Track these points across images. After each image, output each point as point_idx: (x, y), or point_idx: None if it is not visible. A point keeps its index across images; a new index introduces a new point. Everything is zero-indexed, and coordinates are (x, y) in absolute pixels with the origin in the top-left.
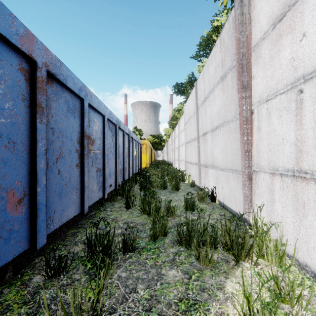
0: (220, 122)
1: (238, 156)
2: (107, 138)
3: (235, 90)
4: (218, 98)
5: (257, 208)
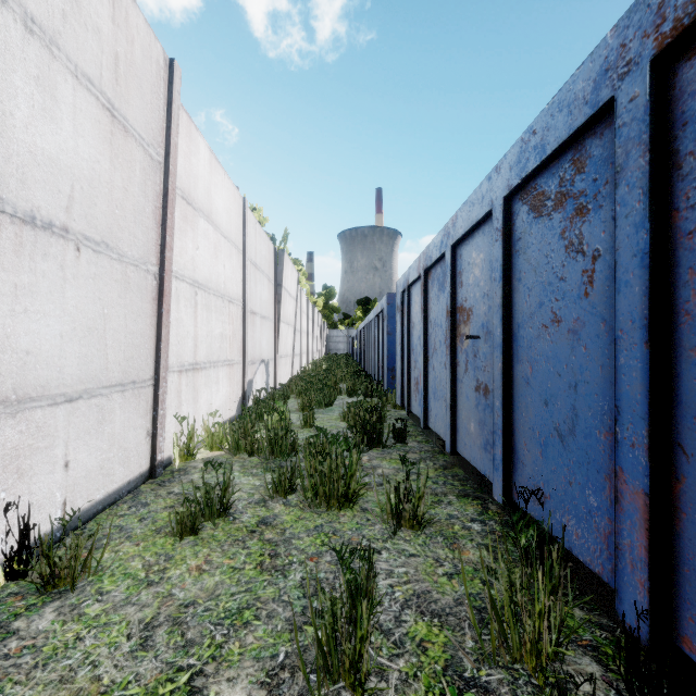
0: (85, 227)
1: (144, 350)
2: (528, 270)
3: (151, 208)
4: (83, 131)
5: (188, 418)
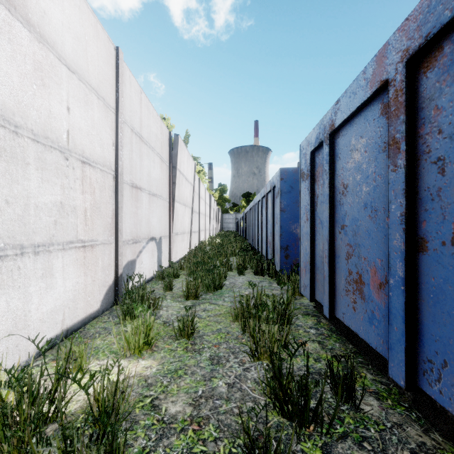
0: None
1: None
2: None
3: None
4: None
5: None
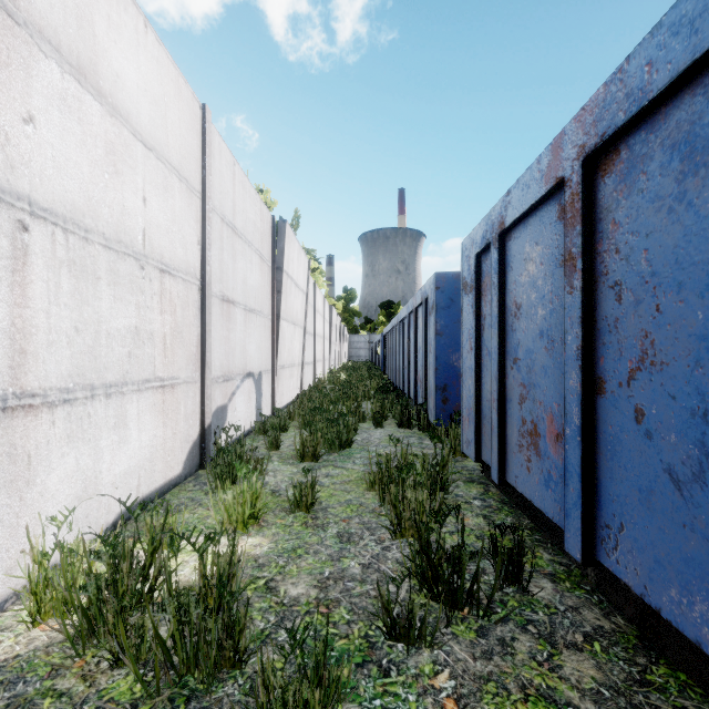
0: None
1: None
2: None
3: None
4: None
5: None
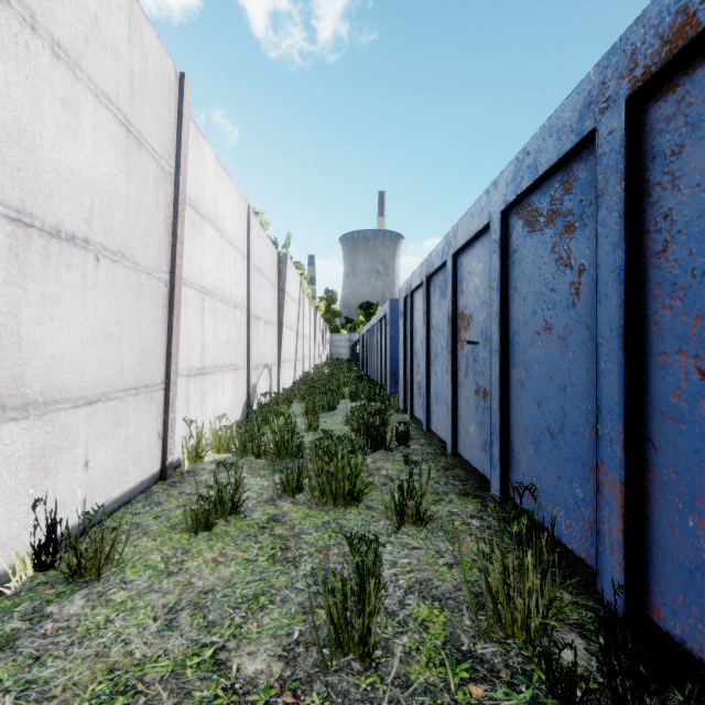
0: (103, 238)
1: (156, 355)
2: (523, 280)
3: (162, 217)
4: (102, 147)
5: (197, 421)
